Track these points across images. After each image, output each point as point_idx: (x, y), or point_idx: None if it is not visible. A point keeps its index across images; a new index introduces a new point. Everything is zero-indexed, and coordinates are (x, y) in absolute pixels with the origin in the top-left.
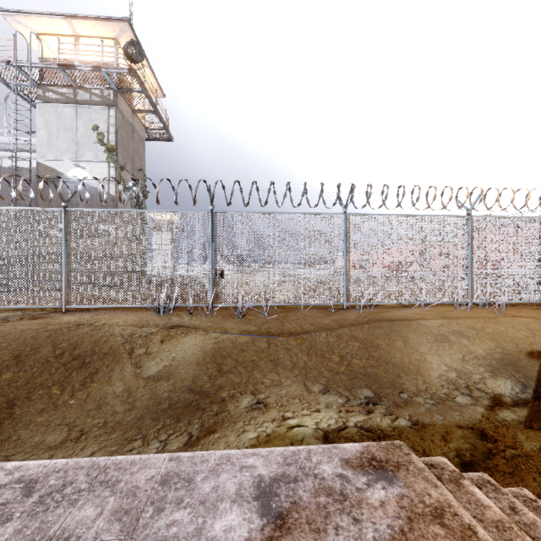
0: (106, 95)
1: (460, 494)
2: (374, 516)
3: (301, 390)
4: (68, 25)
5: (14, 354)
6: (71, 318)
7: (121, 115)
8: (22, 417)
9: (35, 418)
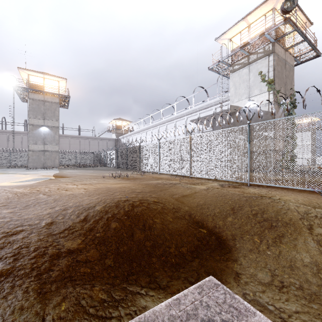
0: (267, 49)
1: None
2: None
3: None
4: (245, 22)
5: (231, 207)
6: (254, 190)
7: (276, 57)
8: (240, 249)
9: (247, 253)
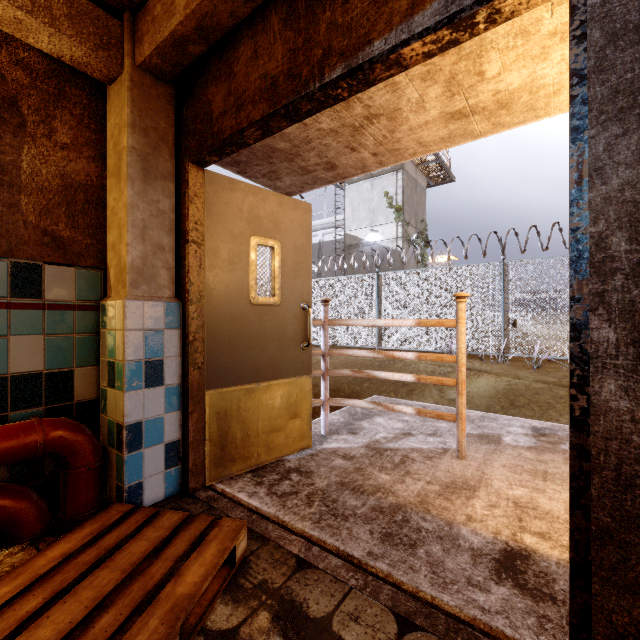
0: None
1: None
2: None
3: None
4: None
5: None
6: None
7: (406, 175)
8: None
9: None
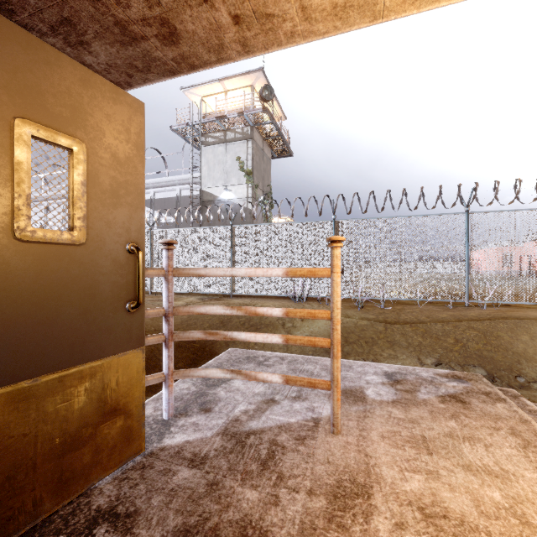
0: (246, 132)
1: (513, 400)
2: (447, 388)
3: (415, 365)
4: (221, 86)
5: (220, 319)
6: (238, 301)
7: (255, 144)
8: None
9: None
